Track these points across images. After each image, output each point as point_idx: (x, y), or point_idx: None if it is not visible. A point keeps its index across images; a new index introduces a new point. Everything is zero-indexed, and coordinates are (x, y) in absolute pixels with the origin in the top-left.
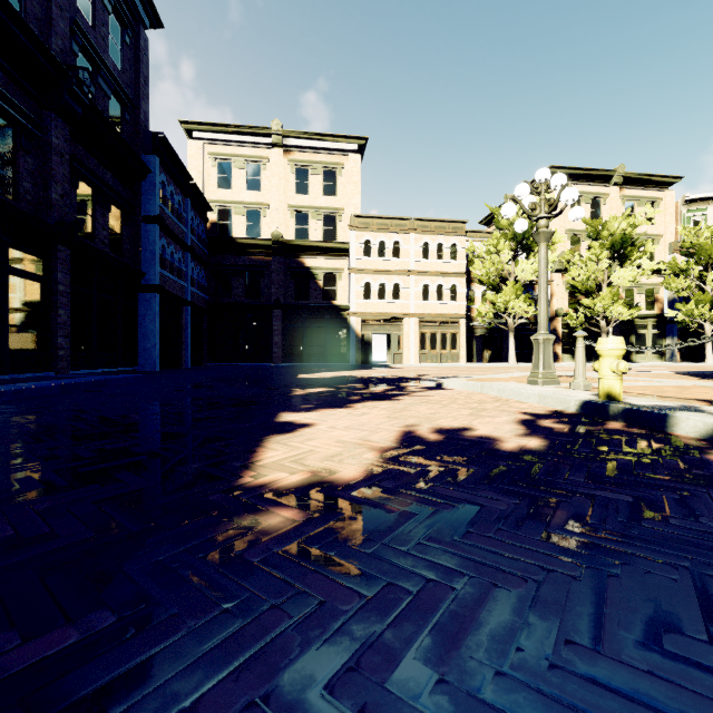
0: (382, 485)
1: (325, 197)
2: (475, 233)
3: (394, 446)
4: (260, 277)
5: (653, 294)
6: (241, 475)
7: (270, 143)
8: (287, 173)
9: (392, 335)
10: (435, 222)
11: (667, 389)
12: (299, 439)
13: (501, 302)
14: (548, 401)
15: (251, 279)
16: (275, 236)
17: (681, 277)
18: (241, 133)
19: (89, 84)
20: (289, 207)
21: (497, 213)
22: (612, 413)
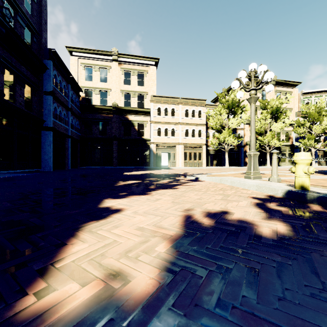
0: (177, 308)
1: (139, 86)
2: (209, 105)
3: (180, 233)
4: (106, 125)
5: (288, 135)
6: (27, 289)
7: (111, 59)
8: (120, 74)
9: (171, 153)
10: (191, 99)
11: (318, 181)
12: (108, 226)
13: (222, 138)
14: (263, 189)
15: (102, 125)
16: (114, 105)
17: (301, 127)
18: (97, 53)
19: (9, 17)
20: (121, 91)
21: (220, 96)
22: (309, 199)
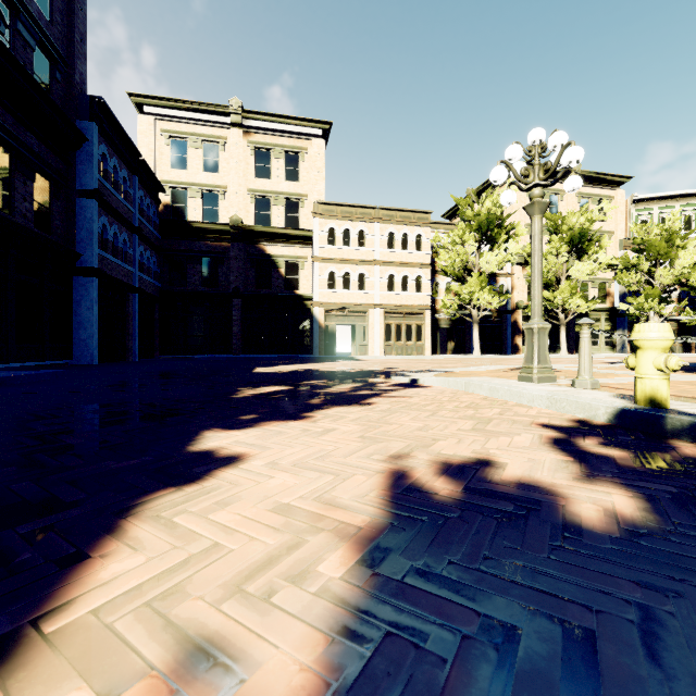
0: None
1: (288, 182)
2: (439, 224)
3: (382, 520)
4: (218, 265)
5: (605, 288)
6: None
7: (228, 122)
8: (248, 155)
9: (357, 326)
10: (400, 211)
11: (679, 386)
12: (203, 503)
13: (467, 293)
14: (563, 406)
15: (208, 265)
16: (234, 221)
17: (632, 272)
18: (197, 110)
19: None
20: (249, 191)
21: (462, 204)
22: (670, 428)
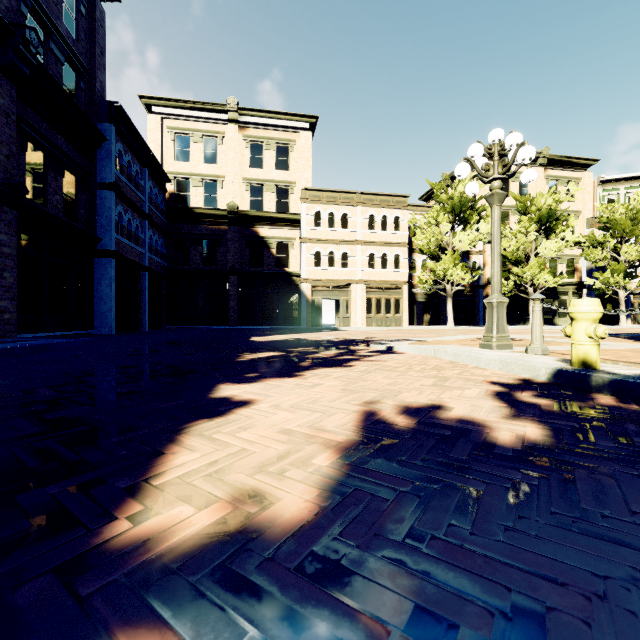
0: (346, 537)
1: (278, 171)
2: (416, 207)
3: (355, 438)
4: (216, 246)
5: (573, 264)
6: (115, 512)
7: (226, 119)
8: (243, 148)
9: (341, 300)
10: (380, 196)
11: (622, 353)
12: (230, 427)
13: (441, 270)
14: (512, 368)
15: (208, 247)
16: (231, 207)
17: (598, 249)
18: (198, 109)
19: (37, 44)
20: (244, 180)
21: (437, 188)
22: (595, 384)
